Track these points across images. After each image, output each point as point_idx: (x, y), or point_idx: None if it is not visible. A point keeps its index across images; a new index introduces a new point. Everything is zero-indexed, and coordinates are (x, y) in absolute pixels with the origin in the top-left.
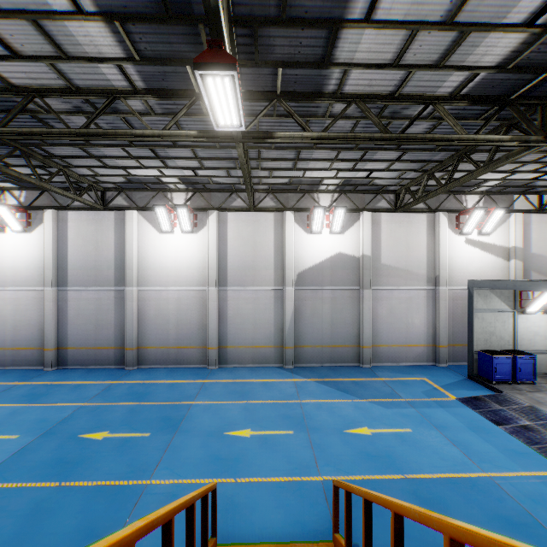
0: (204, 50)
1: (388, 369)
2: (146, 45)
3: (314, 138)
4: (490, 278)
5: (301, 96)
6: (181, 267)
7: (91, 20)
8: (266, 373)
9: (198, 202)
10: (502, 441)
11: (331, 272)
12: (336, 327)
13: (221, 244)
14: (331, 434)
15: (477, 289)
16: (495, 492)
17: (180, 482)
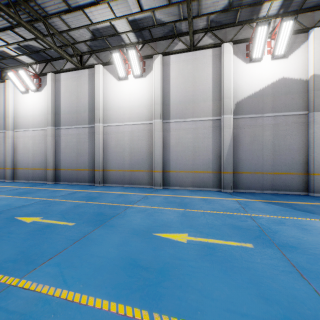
0: None
1: None
2: None
3: None
4: None
5: None
6: (133, 106)
7: None
8: (204, 193)
9: (146, 52)
10: None
11: (272, 98)
12: (278, 154)
13: (165, 83)
14: None
15: None
16: None
17: (56, 294)
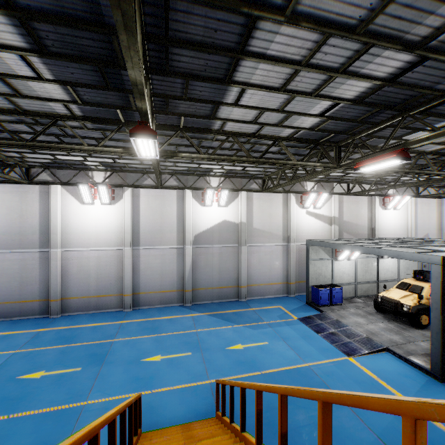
0: (136, 125)
1: (257, 301)
2: (88, 97)
3: (205, 158)
4: (320, 236)
5: (196, 130)
6: (101, 232)
7: (49, 83)
8: (171, 311)
9: (115, 180)
10: (318, 343)
11: (219, 234)
12: (222, 274)
13: (135, 213)
14: (217, 352)
15: (311, 245)
16: (310, 374)
17: (110, 399)
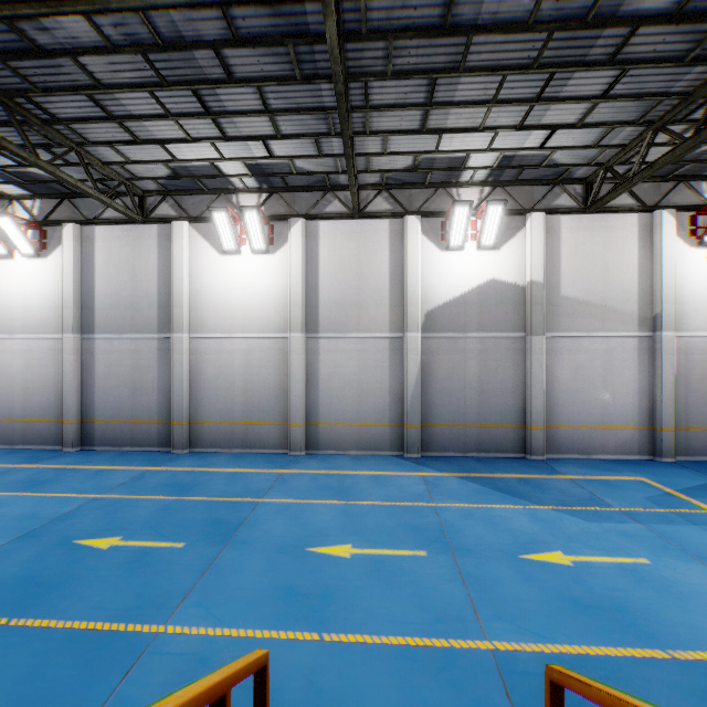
0: None
1: (574, 463)
2: None
3: None
4: None
5: None
6: (251, 305)
7: None
8: (377, 463)
9: (276, 208)
10: None
11: (478, 309)
12: (487, 396)
13: (310, 268)
14: (496, 560)
15: None
16: None
17: (218, 633)
